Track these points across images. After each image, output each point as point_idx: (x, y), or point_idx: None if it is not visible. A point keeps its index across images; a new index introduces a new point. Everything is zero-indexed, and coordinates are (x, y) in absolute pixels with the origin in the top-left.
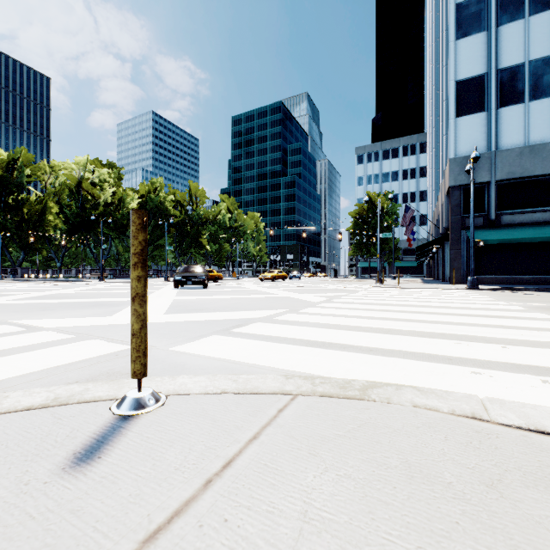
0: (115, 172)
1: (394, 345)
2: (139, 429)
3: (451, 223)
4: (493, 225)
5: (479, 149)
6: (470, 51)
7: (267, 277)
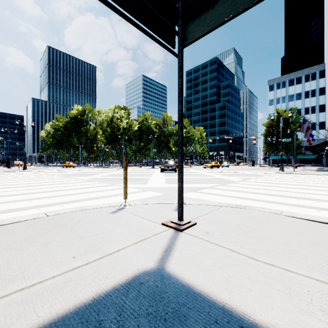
0: (127, 112)
1: (265, 199)
2: (184, 208)
3: None
4: None
5: None
6: None
7: (208, 166)
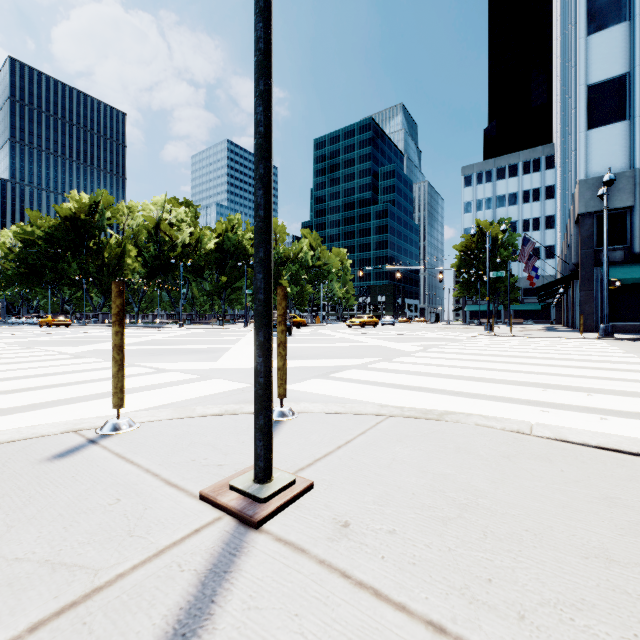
0: (192, 211)
1: (479, 390)
2: (289, 427)
3: (581, 259)
4: (638, 260)
5: (618, 166)
6: (606, 48)
7: (356, 323)
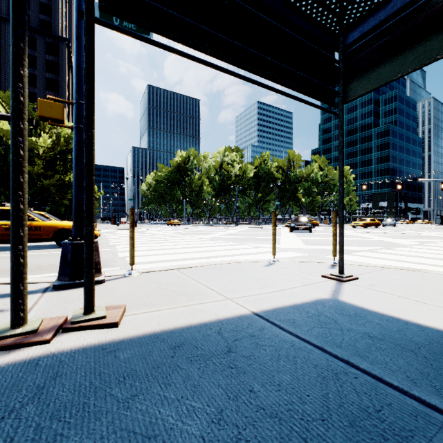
0: (240, 154)
1: None
2: None
3: None
4: None
5: None
6: None
7: (359, 224)
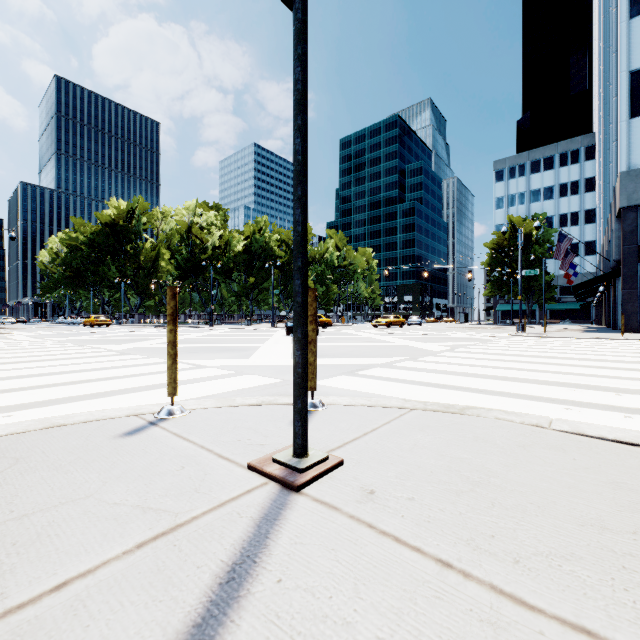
0: (222, 214)
1: (504, 389)
2: (319, 416)
3: (623, 255)
4: None
5: None
6: None
7: (382, 323)
